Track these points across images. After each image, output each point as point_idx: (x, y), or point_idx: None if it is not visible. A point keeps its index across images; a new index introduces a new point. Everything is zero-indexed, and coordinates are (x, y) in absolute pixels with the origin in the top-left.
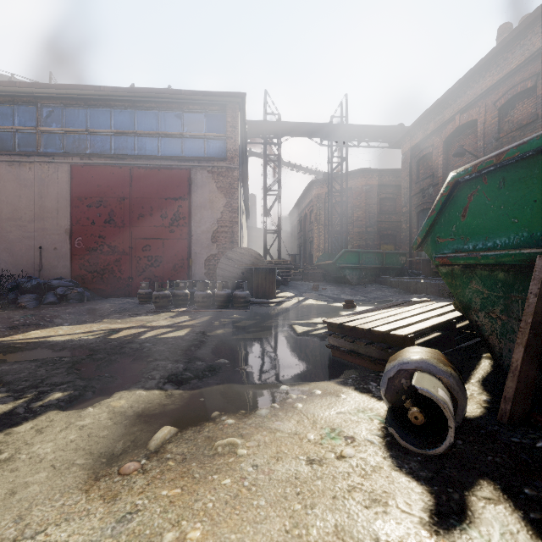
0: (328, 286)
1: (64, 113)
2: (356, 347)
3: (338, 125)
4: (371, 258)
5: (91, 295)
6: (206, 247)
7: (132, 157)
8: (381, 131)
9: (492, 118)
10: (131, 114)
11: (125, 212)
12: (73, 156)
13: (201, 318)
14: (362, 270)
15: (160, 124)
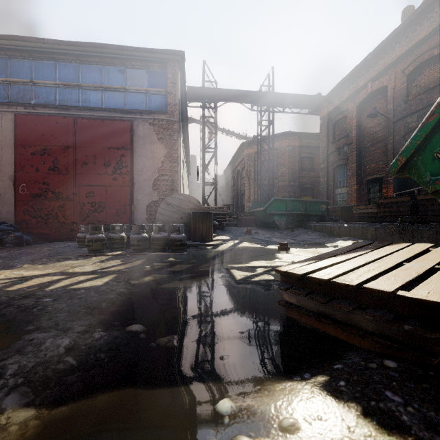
0: (259, 231)
1: (9, 64)
2: (330, 310)
3: (266, 93)
4: (297, 206)
5: (35, 239)
6: (147, 194)
7: (76, 108)
8: (302, 99)
9: (401, 83)
10: (75, 68)
11: (69, 160)
12: (17, 105)
13: (134, 262)
14: (289, 216)
15: (104, 78)
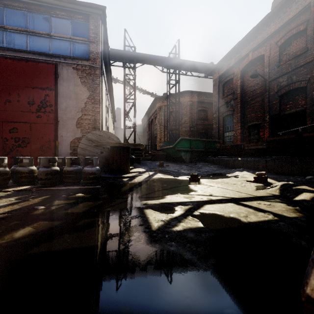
0: (169, 164)
1: None
2: None
3: (173, 59)
4: (198, 144)
5: None
6: (71, 131)
7: None
8: (200, 66)
9: (275, 52)
10: None
11: None
12: None
13: (31, 199)
14: (193, 152)
15: (28, 23)
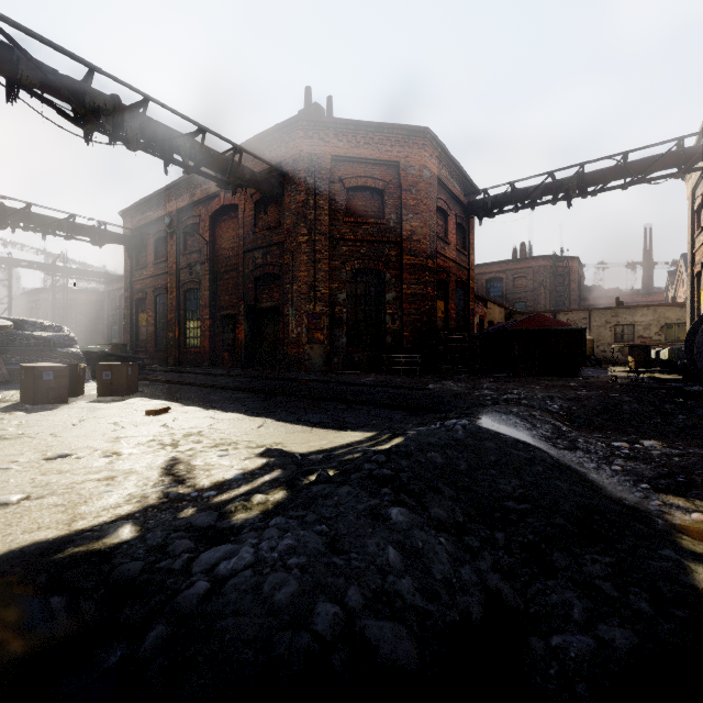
0: None
1: None
2: None
3: (61, 267)
4: None
5: None
6: None
7: None
8: (93, 274)
9: None
10: None
11: None
12: None
13: None
14: None
15: None
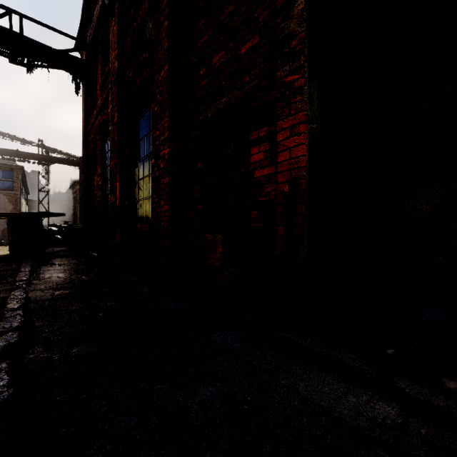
0: None
1: None
2: None
3: None
4: None
5: None
6: (3, 225)
7: None
8: None
9: None
10: None
11: None
12: None
13: None
14: None
15: None
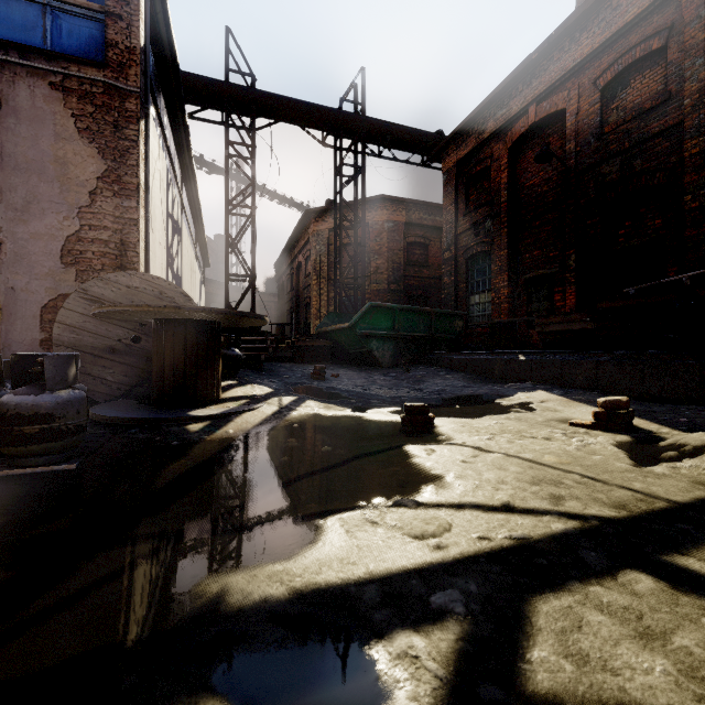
0: (341, 371)
1: None
2: None
3: (351, 114)
4: (413, 321)
5: None
6: (44, 276)
7: None
8: (413, 136)
9: (590, 104)
10: None
11: None
12: None
13: None
14: (399, 341)
15: None
